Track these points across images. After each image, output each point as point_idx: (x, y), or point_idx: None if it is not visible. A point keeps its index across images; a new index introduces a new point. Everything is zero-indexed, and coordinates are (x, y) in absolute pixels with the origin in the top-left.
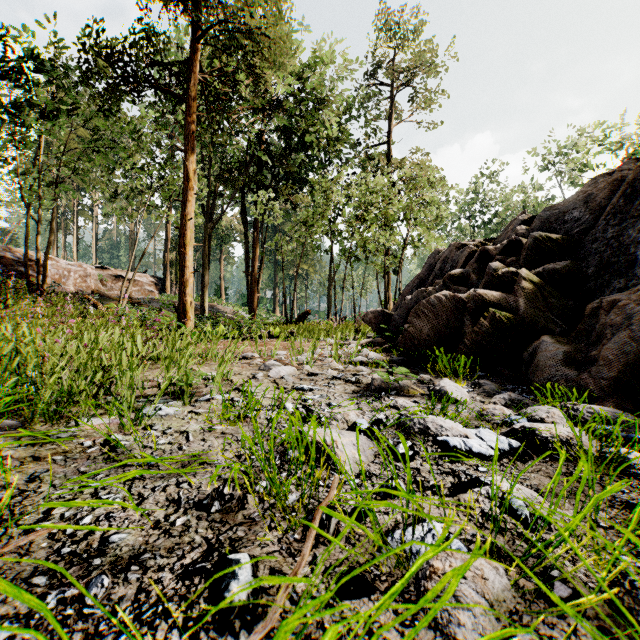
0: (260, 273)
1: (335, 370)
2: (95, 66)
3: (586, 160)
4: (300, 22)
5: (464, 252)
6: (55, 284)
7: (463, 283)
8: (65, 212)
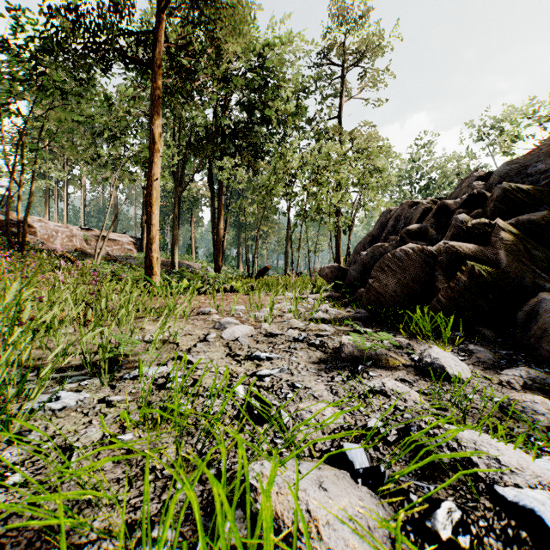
0: (225, 233)
1: (296, 329)
2: (63, 31)
3: (517, 131)
4: (260, 5)
5: (418, 209)
6: (40, 242)
7: (420, 238)
8: (57, 181)
